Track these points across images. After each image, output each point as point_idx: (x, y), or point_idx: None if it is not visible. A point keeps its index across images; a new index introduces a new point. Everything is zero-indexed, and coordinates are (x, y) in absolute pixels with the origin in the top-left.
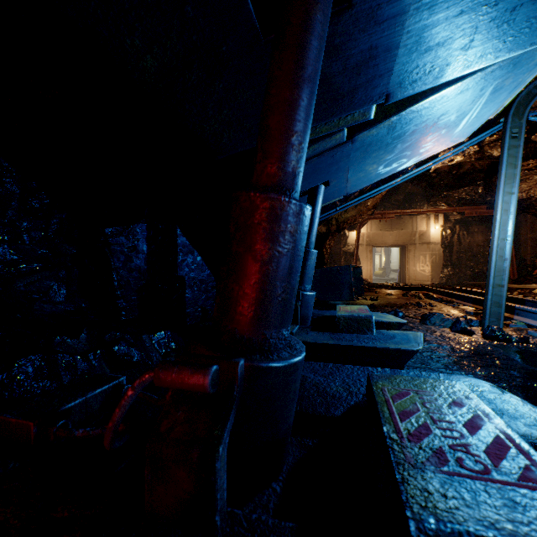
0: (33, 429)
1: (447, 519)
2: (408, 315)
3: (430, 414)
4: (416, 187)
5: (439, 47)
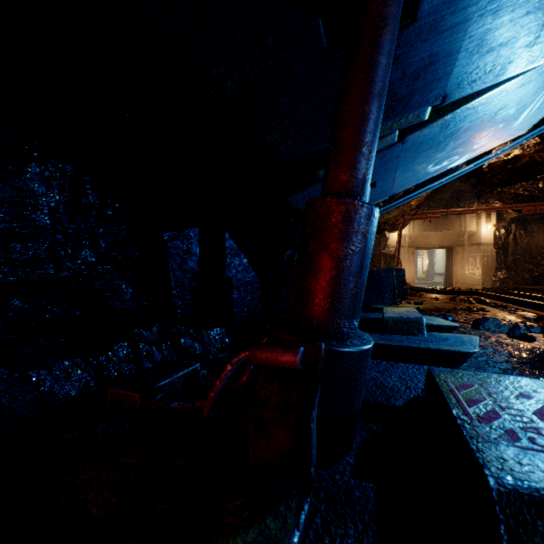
0: (138, 399)
1: (524, 479)
2: (458, 319)
3: (498, 403)
4: (465, 184)
5: (501, 47)
